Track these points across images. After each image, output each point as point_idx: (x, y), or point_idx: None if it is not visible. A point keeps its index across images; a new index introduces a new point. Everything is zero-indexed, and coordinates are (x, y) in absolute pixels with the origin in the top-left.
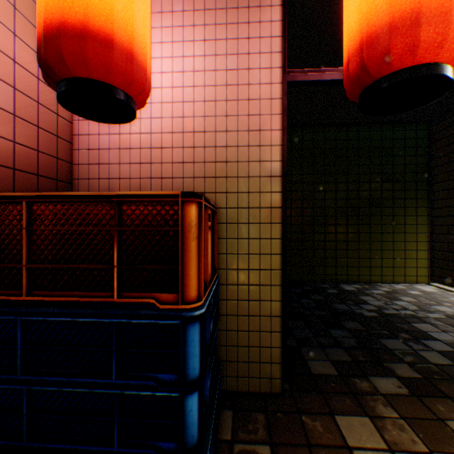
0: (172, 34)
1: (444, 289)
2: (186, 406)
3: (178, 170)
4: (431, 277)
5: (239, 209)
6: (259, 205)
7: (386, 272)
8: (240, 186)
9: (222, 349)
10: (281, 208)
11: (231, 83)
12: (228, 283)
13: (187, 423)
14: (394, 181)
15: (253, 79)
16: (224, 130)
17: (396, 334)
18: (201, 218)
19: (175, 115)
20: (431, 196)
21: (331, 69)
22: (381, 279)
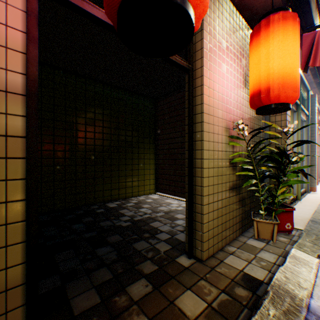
0: None
1: (162, 195)
2: None
3: None
4: (157, 189)
5: None
6: None
7: (135, 190)
8: None
9: None
10: (25, 137)
11: None
12: None
13: None
14: (139, 131)
15: None
16: None
17: (142, 236)
18: None
19: None
20: (157, 142)
21: (95, 6)
22: (132, 194)
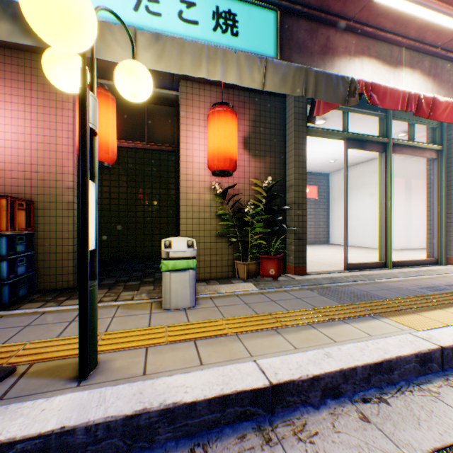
0: (13, 114)
1: None
2: (1, 266)
3: (16, 182)
4: None
5: (52, 203)
6: (63, 201)
7: None
8: (53, 192)
9: (42, 270)
10: (74, 203)
11: (48, 142)
12: (46, 238)
13: (2, 271)
14: None
15: (60, 142)
16: (44, 165)
17: None
18: (10, 204)
19: (14, 155)
20: None
21: None
22: None
